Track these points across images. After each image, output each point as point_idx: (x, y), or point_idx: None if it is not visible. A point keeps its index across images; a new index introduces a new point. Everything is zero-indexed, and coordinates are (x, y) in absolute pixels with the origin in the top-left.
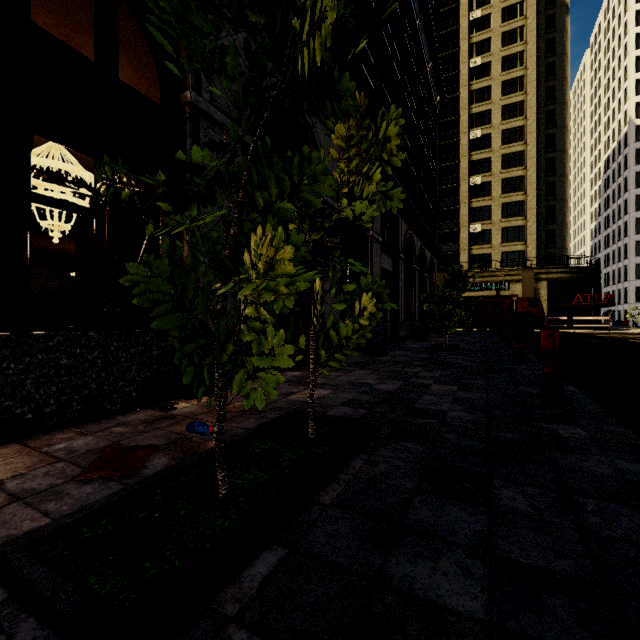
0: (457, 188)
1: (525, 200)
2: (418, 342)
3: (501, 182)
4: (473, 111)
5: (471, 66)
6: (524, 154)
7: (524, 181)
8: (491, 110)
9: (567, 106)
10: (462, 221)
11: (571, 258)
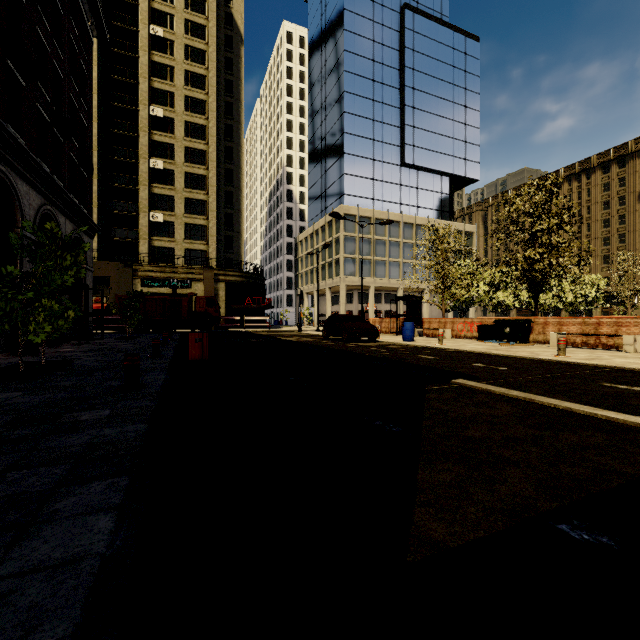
0: (137, 166)
1: (207, 201)
2: (7, 358)
3: (185, 175)
4: (155, 85)
5: (152, 32)
6: (206, 154)
7: (206, 181)
8: (175, 94)
9: (242, 127)
10: (142, 205)
11: (244, 264)
